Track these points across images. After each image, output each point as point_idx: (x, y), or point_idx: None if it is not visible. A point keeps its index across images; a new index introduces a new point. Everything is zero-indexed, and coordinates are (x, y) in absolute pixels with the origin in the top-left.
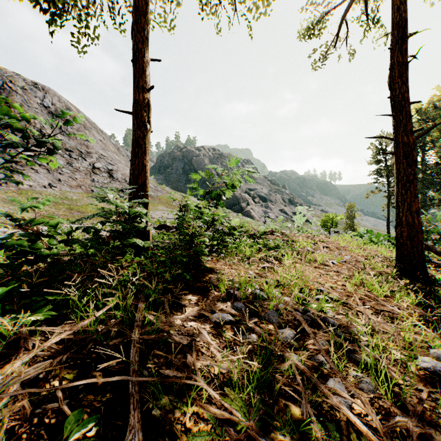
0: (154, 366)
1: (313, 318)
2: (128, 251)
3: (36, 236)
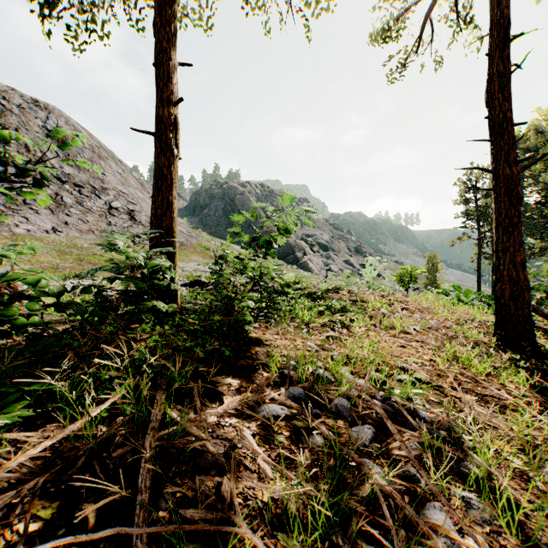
0: (174, 490)
1: (396, 408)
2: (145, 318)
3: (13, 298)
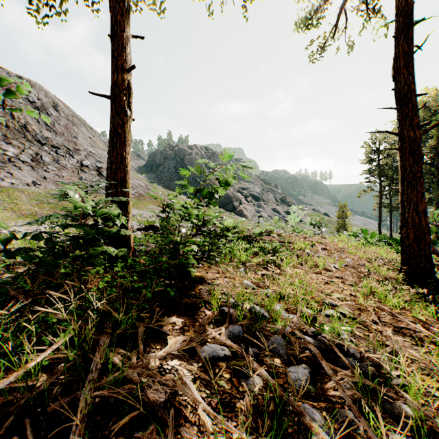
0: None
1: (326, 344)
2: (95, 262)
3: None
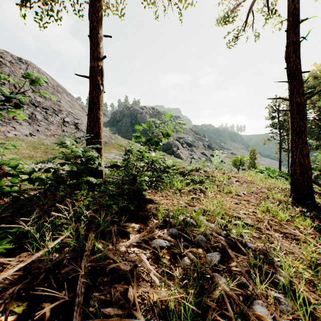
0: (99, 294)
1: (233, 241)
2: (83, 187)
3: (2, 176)
